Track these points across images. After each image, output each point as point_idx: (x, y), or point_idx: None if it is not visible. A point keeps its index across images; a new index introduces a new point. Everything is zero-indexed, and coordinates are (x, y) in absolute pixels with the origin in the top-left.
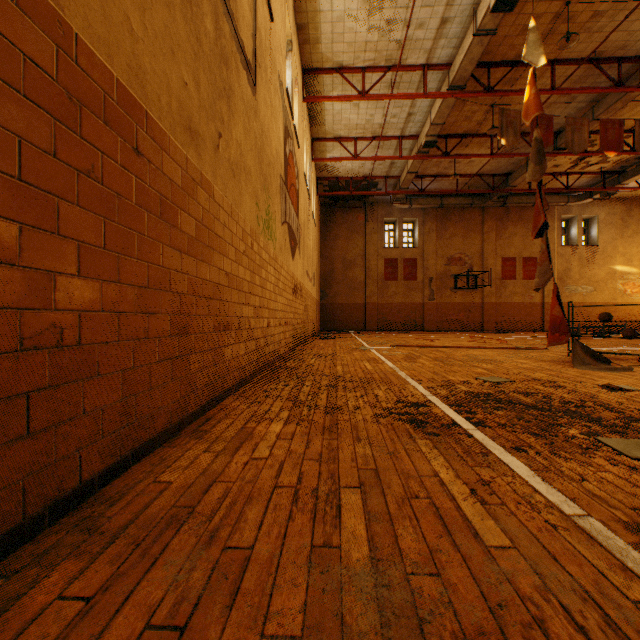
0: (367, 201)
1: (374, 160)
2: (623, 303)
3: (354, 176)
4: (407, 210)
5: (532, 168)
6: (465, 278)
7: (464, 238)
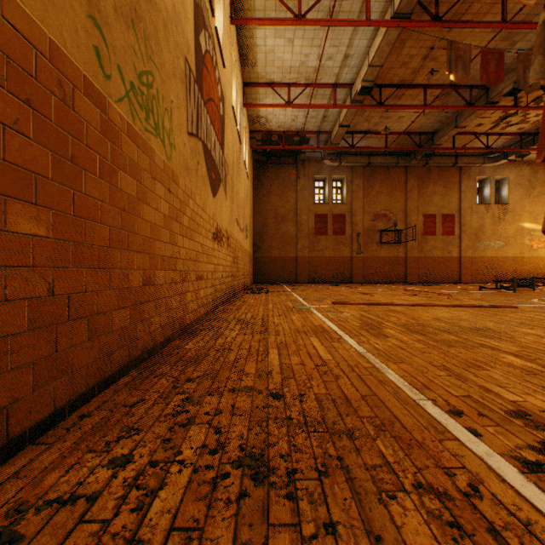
0: (299, 159)
1: (308, 108)
2: (530, 257)
3: (287, 130)
4: (336, 168)
5: (540, 62)
6: (390, 233)
7: (389, 196)
